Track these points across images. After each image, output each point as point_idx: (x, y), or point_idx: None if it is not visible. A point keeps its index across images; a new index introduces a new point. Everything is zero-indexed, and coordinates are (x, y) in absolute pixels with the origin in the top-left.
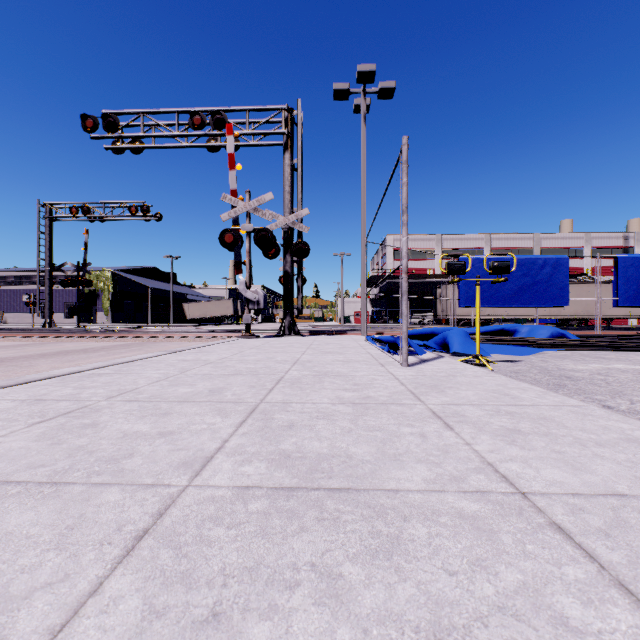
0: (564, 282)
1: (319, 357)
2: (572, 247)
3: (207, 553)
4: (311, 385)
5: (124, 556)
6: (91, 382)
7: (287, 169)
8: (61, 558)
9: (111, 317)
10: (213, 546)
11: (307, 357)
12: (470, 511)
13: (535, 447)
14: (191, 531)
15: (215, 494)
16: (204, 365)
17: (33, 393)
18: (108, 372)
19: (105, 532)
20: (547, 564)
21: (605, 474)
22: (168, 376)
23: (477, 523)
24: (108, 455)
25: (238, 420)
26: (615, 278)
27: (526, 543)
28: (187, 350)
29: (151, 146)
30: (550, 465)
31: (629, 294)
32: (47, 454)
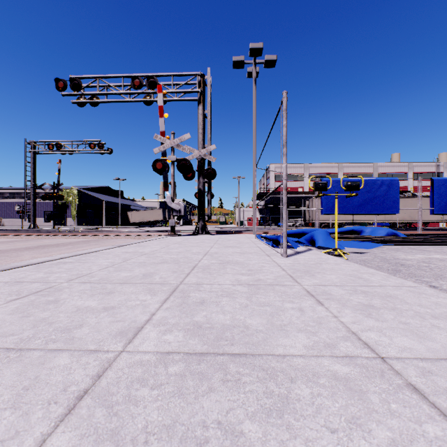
0: (396, 197)
1: (223, 250)
2: (400, 172)
3: (133, 412)
4: (217, 270)
5: (66, 414)
6: (58, 268)
7: (200, 117)
8: (15, 416)
9: (77, 221)
10: (139, 405)
11: (214, 250)
12: (342, 373)
13: (386, 319)
14: (122, 391)
15: (143, 358)
16: (140, 256)
17: (14, 277)
18: (71, 261)
19: (53, 392)
20: (410, 422)
21: (443, 341)
22: (114, 264)
23: (349, 384)
24: (63, 326)
25: (163, 297)
26: (431, 194)
27: (390, 402)
28: (129, 245)
29: (104, 101)
30: (400, 334)
31: (441, 205)
32: (17, 325)
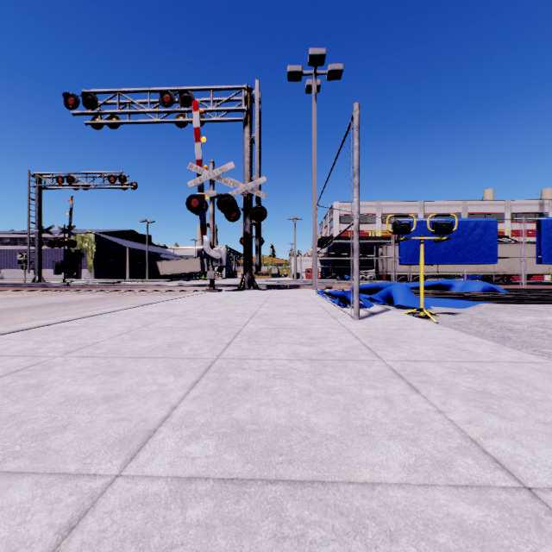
0: (493, 242)
1: (275, 310)
2: (495, 213)
3: None
4: (268, 339)
5: None
6: (55, 336)
7: (247, 142)
8: None
9: (94, 273)
10: None
11: (264, 310)
12: (473, 522)
13: (516, 416)
14: None
15: (148, 491)
16: (168, 318)
17: None
18: (75, 325)
19: None
20: None
21: None
22: (131, 329)
23: (489, 546)
24: (38, 428)
25: (191, 380)
26: (538, 239)
27: None
28: (155, 303)
29: (126, 122)
30: (544, 442)
31: (551, 253)
32: None
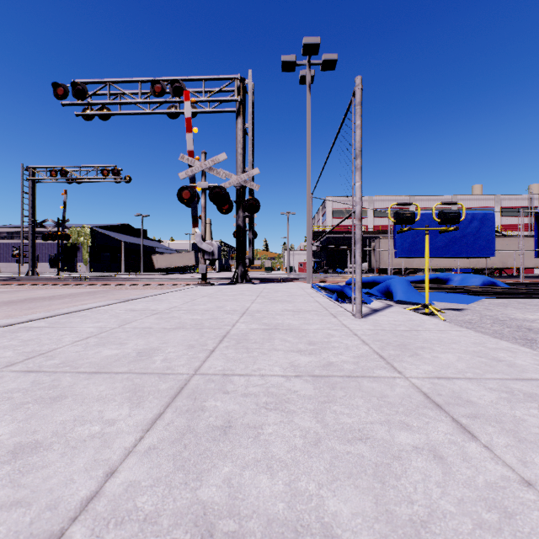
0: (490, 235)
1: (268, 306)
2: (485, 207)
3: None
4: (259, 344)
5: None
6: (9, 339)
7: (239, 133)
8: None
9: (90, 267)
10: None
11: (256, 306)
12: None
13: None
14: None
15: None
16: (149, 316)
17: None
18: (41, 325)
19: None
20: None
21: None
22: (102, 331)
23: None
24: None
25: (152, 413)
26: (536, 231)
27: None
28: (141, 298)
29: (117, 113)
30: None
31: None
32: None
